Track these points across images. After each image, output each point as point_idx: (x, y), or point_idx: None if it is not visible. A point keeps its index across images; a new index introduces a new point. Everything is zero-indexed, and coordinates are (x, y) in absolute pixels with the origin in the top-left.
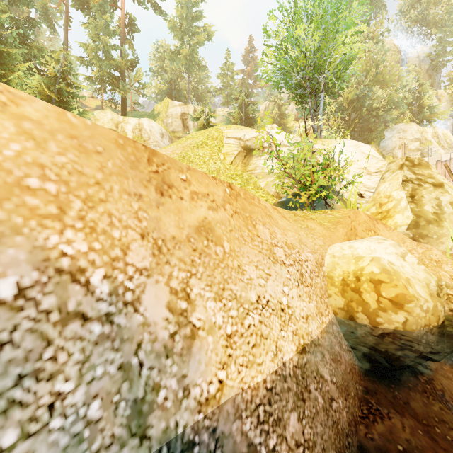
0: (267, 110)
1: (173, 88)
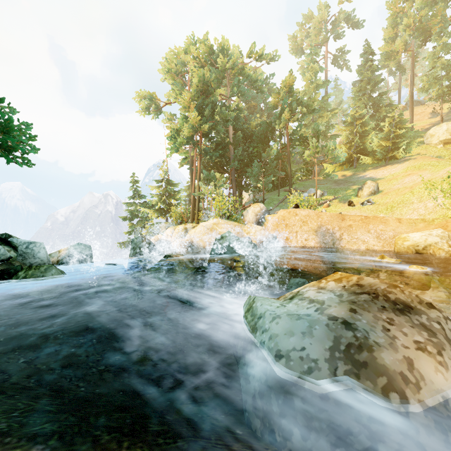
0: None
1: None
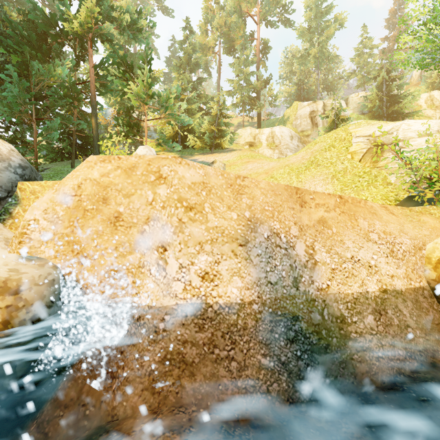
0: (423, 75)
1: (301, 88)
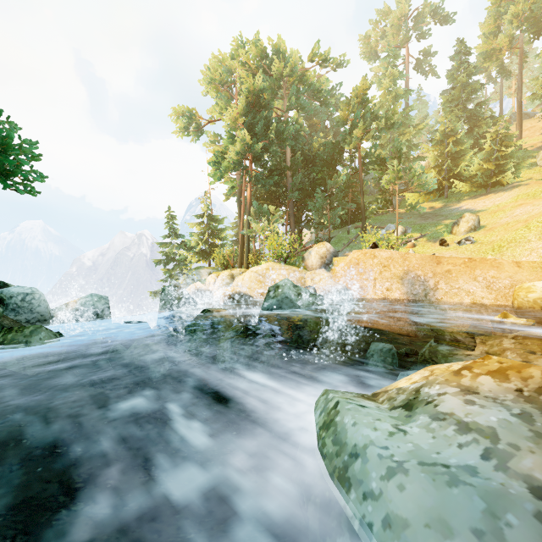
0: None
1: None
